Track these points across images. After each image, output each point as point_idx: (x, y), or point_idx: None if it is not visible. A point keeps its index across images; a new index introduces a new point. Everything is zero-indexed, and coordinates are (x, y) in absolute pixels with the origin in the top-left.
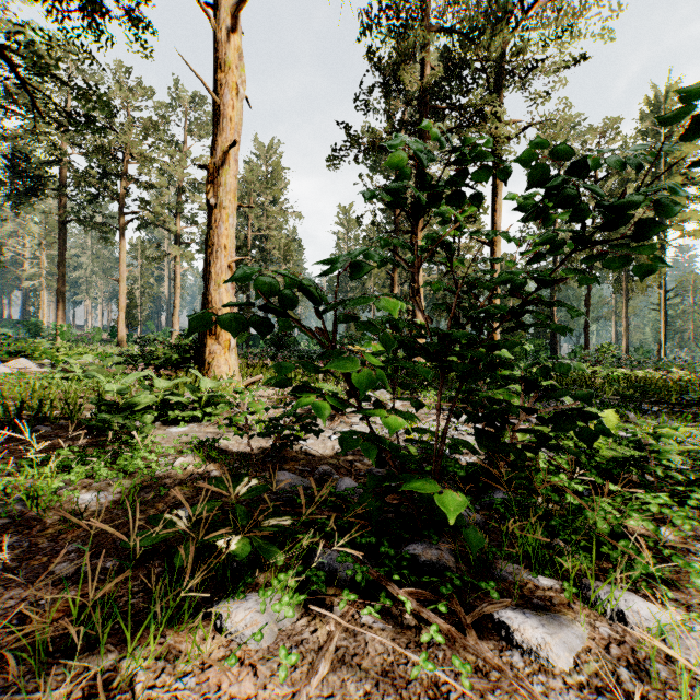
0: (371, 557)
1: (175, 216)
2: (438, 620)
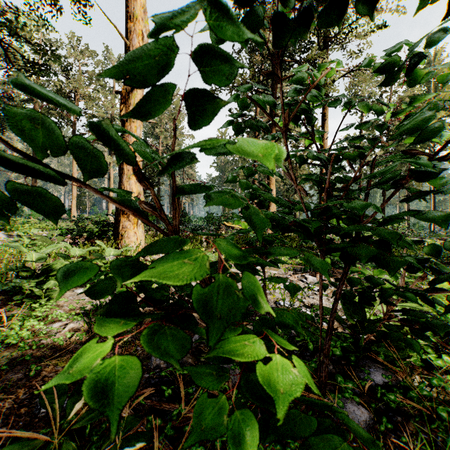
0: None
1: None
2: None
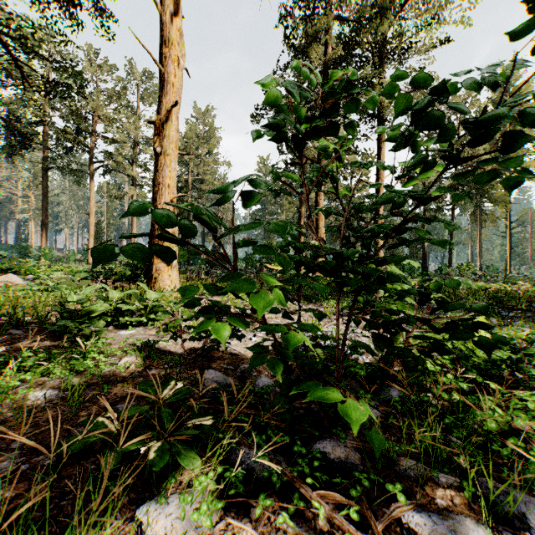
0: (285, 453)
1: (133, 164)
2: (350, 527)
